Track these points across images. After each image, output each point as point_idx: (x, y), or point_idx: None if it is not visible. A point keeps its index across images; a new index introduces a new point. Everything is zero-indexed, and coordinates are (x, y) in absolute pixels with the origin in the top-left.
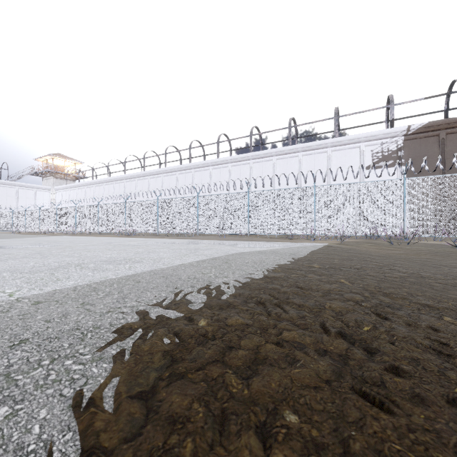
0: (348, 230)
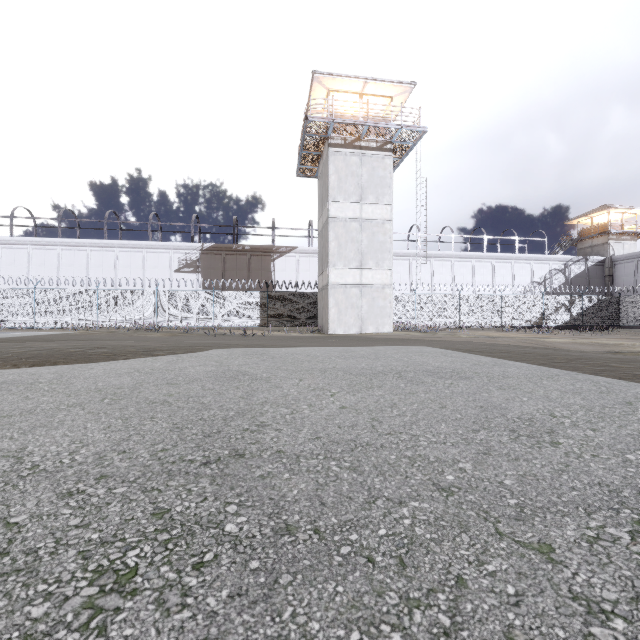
0: (122, 323)
